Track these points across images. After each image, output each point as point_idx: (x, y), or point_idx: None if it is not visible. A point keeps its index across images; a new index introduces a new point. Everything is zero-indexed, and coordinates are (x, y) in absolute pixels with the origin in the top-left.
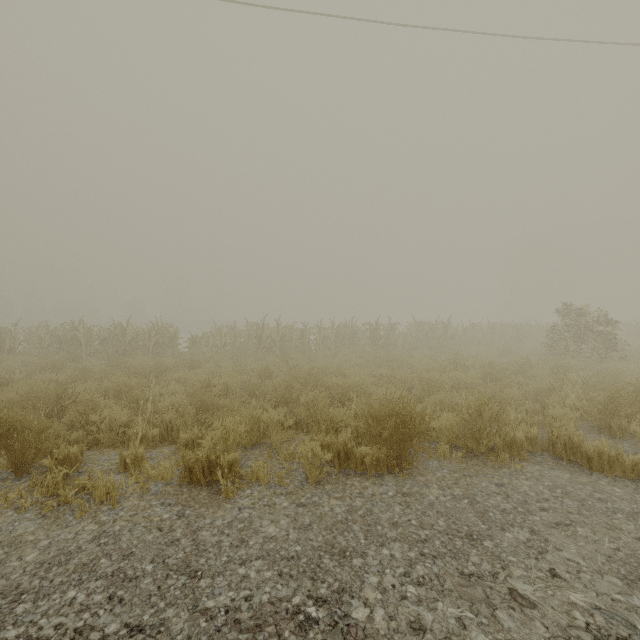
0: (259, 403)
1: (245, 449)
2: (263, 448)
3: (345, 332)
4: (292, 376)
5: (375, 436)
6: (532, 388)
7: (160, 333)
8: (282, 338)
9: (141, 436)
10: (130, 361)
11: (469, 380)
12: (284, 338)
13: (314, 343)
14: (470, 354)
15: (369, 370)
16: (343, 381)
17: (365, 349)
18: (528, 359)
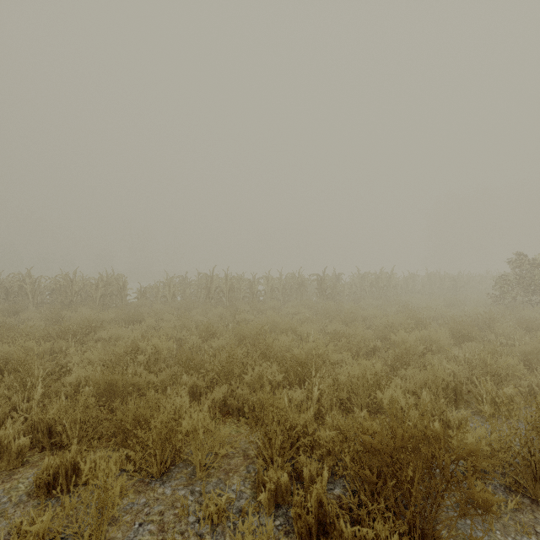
0: (191, 379)
1: (150, 483)
2: (180, 479)
3: (292, 282)
4: (237, 336)
5: (372, 485)
6: (518, 352)
7: (109, 284)
8: (230, 289)
9: (0, 449)
10: (68, 314)
11: (442, 341)
12: (233, 288)
13: (262, 293)
14: (416, 304)
15: (321, 324)
16: (299, 351)
17: (311, 298)
18: (492, 313)
